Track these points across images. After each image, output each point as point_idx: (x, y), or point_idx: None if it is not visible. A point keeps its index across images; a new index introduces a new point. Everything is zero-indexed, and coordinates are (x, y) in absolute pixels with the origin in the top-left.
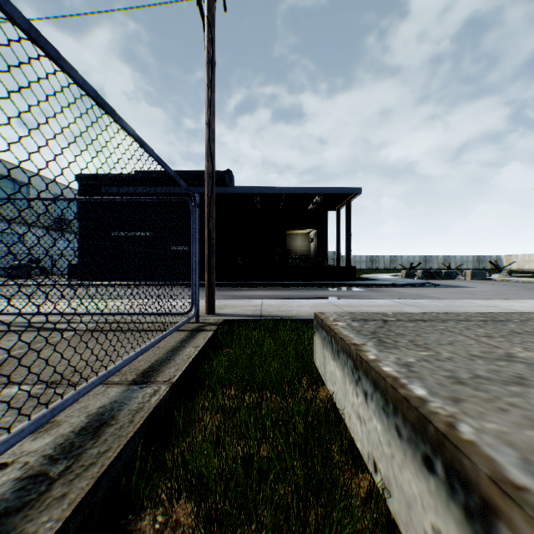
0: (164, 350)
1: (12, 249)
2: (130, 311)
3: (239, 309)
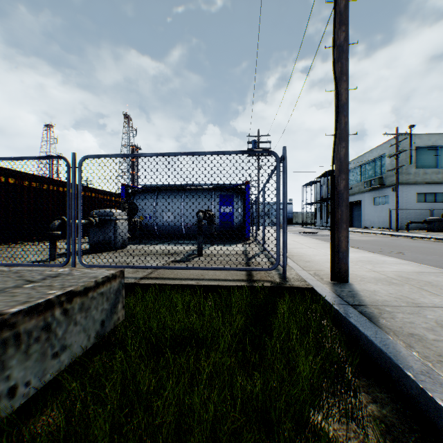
0: (195, 277)
1: (432, 206)
2: (275, 256)
3: (404, 292)
